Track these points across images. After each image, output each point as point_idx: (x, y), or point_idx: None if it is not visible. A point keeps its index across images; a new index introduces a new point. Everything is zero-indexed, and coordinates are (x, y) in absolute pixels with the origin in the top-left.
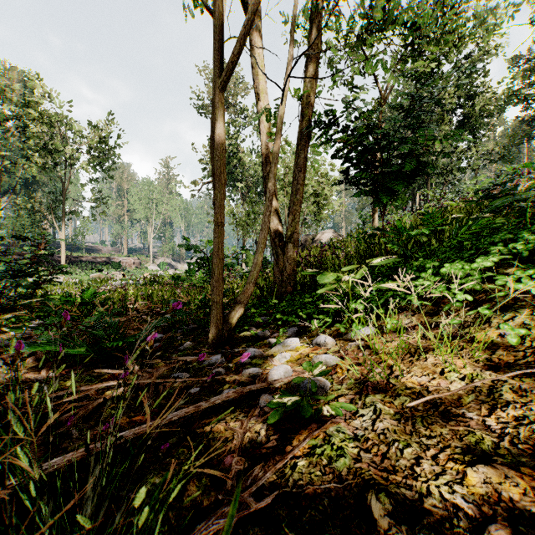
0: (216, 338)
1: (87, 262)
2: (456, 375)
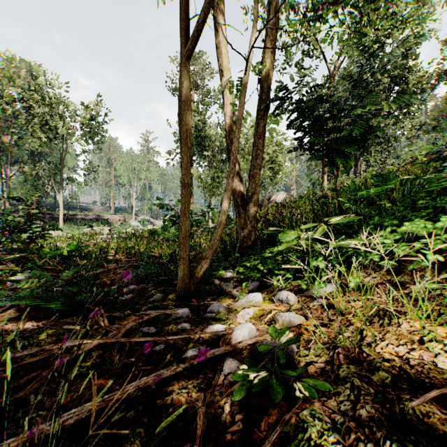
0: (183, 292)
1: (81, 219)
2: (440, 347)
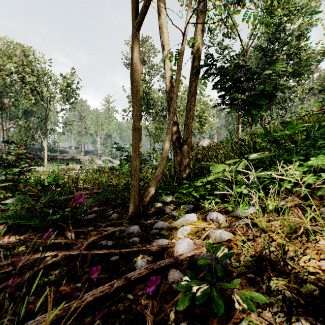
0: (134, 212)
1: (60, 159)
2: None
